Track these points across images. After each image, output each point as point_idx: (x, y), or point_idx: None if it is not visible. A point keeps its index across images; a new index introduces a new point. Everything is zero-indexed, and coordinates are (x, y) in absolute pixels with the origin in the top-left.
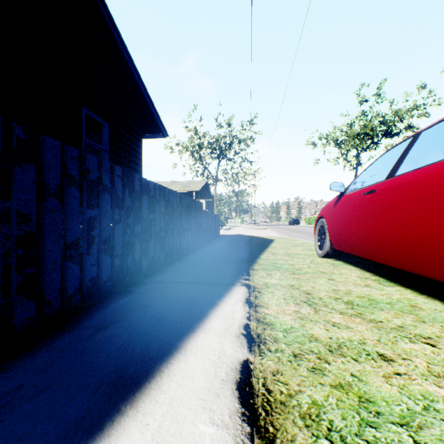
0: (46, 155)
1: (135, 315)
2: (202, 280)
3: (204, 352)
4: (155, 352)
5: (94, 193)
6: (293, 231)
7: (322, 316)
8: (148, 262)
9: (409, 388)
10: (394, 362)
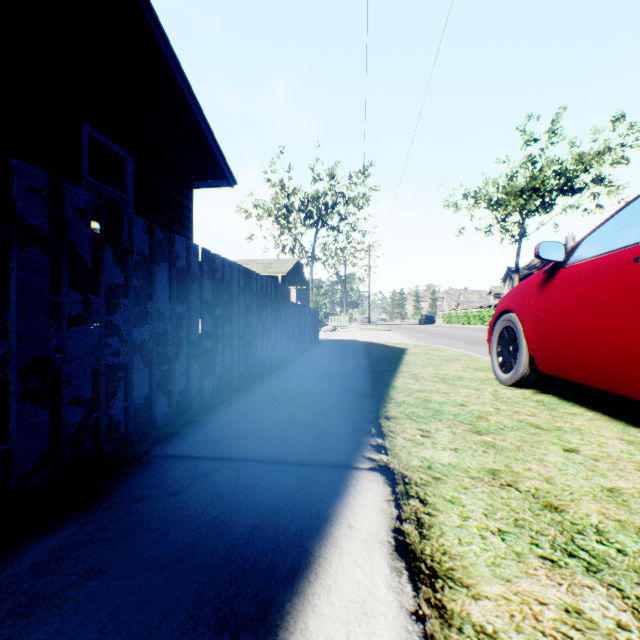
0: None
1: (36, 637)
2: (281, 452)
3: None
4: None
5: None
6: (430, 334)
7: None
8: (171, 403)
9: None
10: None
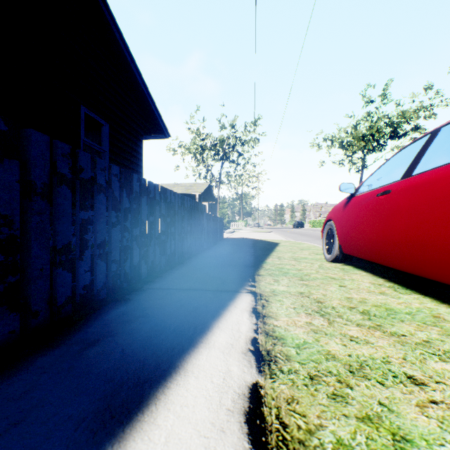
0: (32, 150)
1: (131, 327)
2: (205, 287)
3: (207, 373)
4: (151, 373)
5: (87, 194)
6: (298, 234)
7: (338, 328)
8: (147, 267)
9: None
10: (426, 386)
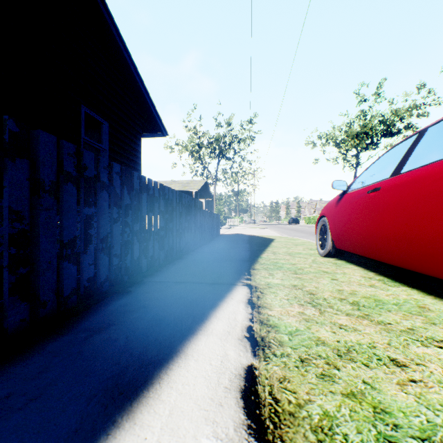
0: (41, 150)
1: (133, 316)
2: (203, 280)
3: (205, 356)
4: (154, 357)
5: (91, 191)
6: (293, 230)
7: (328, 317)
8: (147, 262)
9: (427, 397)
10: (407, 368)
